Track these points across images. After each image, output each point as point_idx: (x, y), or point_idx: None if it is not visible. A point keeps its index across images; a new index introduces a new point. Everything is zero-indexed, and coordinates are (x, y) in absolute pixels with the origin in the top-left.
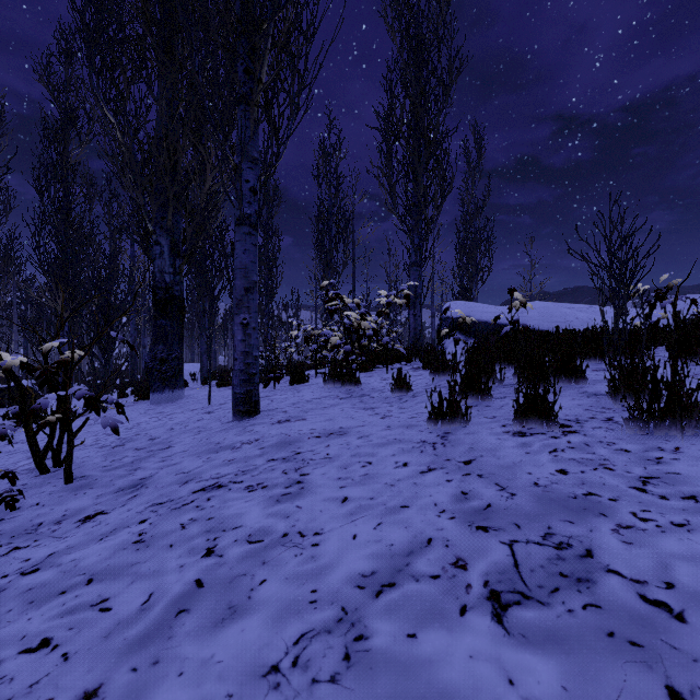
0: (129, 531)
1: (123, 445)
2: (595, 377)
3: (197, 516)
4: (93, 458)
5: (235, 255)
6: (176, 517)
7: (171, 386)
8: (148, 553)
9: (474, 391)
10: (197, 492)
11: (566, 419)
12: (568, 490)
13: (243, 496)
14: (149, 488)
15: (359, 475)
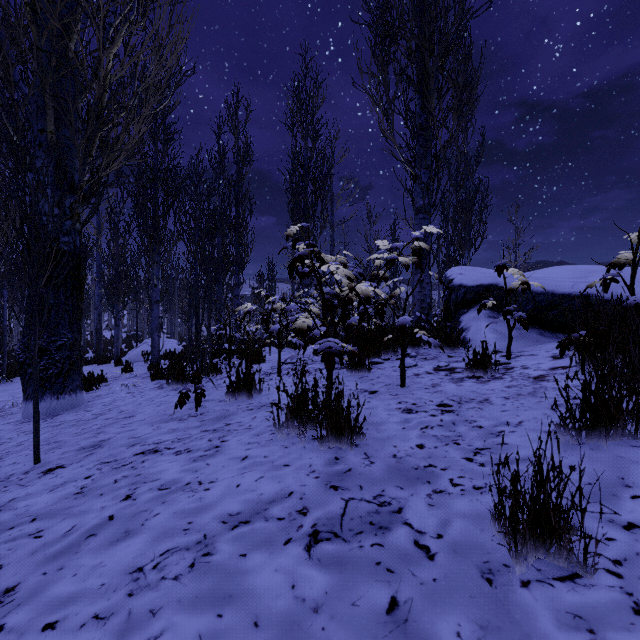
0: None
1: None
2: None
3: None
4: None
5: None
6: None
7: (54, 390)
8: None
9: None
10: None
11: None
12: None
13: None
14: None
15: None
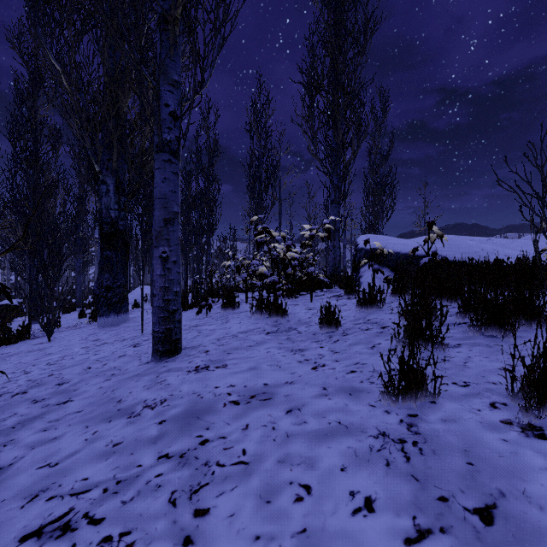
0: None
1: (24, 393)
2: None
3: None
4: None
5: (154, 184)
6: None
7: (116, 311)
8: None
9: (422, 337)
10: (25, 541)
11: None
12: None
13: None
14: None
15: (291, 531)
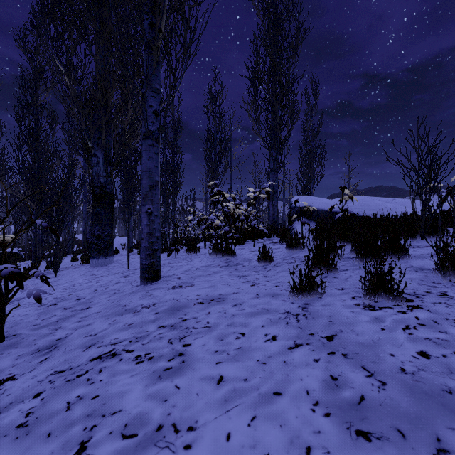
0: (21, 407)
1: (55, 304)
2: (414, 253)
3: (84, 393)
4: (30, 316)
5: (142, 161)
6: (66, 393)
7: (104, 254)
8: (23, 445)
9: (323, 264)
10: (94, 360)
11: (405, 293)
12: (438, 381)
13: (130, 368)
14: (59, 350)
15: (233, 348)
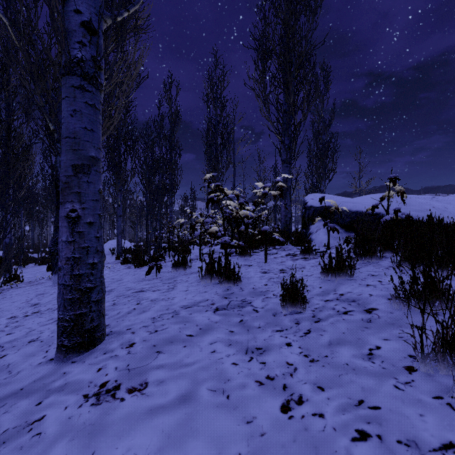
0: None
1: None
2: None
3: None
4: None
5: (63, 120)
6: None
7: None
8: None
9: None
10: None
11: None
12: None
13: None
14: None
15: None
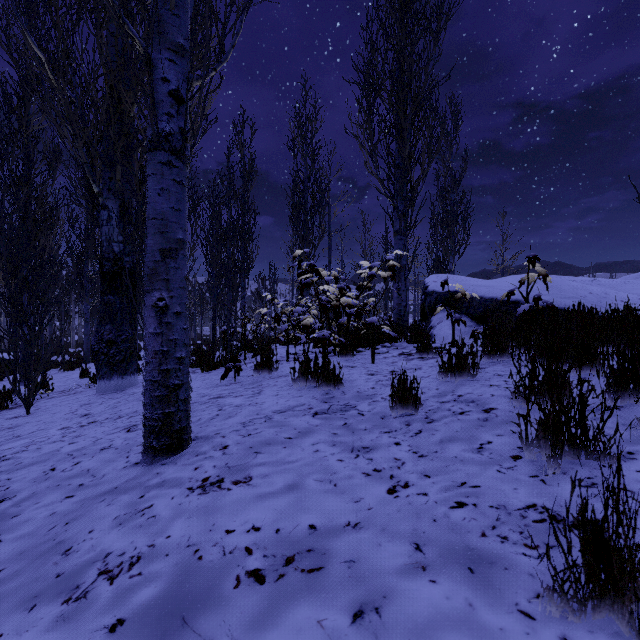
0: None
1: None
2: None
3: None
4: None
5: (148, 198)
6: None
7: (120, 372)
8: None
9: (569, 440)
10: None
11: None
12: None
13: None
14: None
15: None
